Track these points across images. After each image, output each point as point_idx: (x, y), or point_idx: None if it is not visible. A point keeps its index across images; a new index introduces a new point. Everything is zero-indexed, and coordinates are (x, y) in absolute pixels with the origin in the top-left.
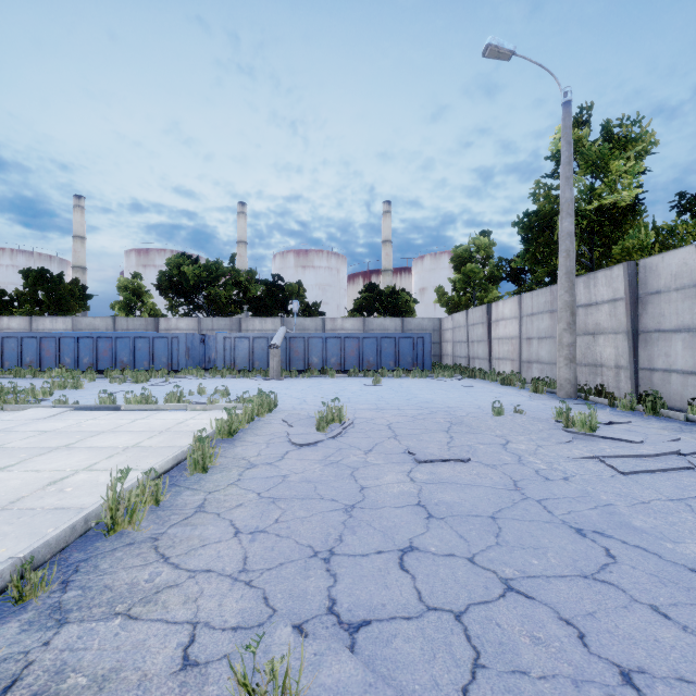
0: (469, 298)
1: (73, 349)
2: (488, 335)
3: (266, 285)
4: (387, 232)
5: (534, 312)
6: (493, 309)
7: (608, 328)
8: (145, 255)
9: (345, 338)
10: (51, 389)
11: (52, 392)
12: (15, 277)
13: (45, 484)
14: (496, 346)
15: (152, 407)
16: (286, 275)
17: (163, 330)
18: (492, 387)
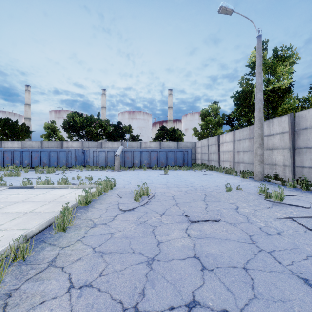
0: (208, 133)
1: (20, 156)
2: (218, 150)
3: (114, 126)
4: (170, 103)
5: (241, 139)
6: (220, 137)
7: (279, 146)
8: (58, 113)
9: (151, 151)
10: (2, 177)
11: (2, 178)
12: None
13: None
14: (222, 155)
15: (50, 186)
16: (124, 122)
17: (65, 147)
18: (221, 175)
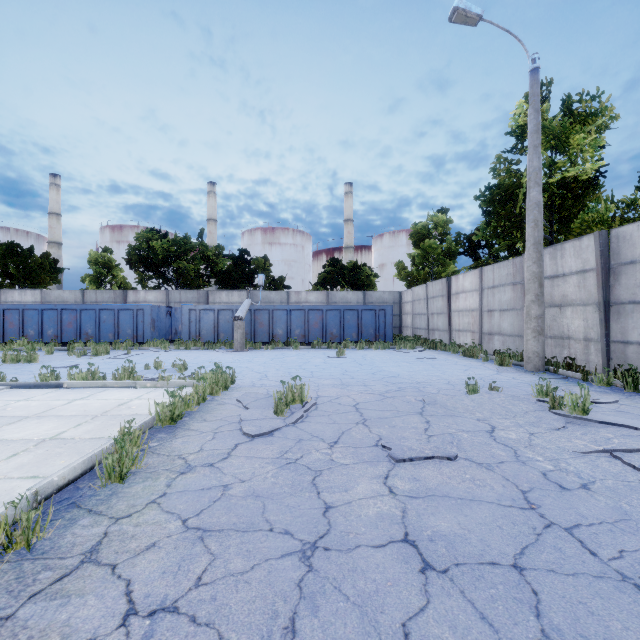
0: (427, 272)
1: (37, 321)
2: (448, 307)
3: (233, 259)
4: (349, 211)
5: (496, 285)
6: (453, 282)
7: (576, 300)
8: (118, 231)
9: (309, 310)
10: None
11: None
12: None
13: None
14: (456, 318)
15: (98, 384)
16: (254, 251)
17: (132, 302)
18: (455, 359)
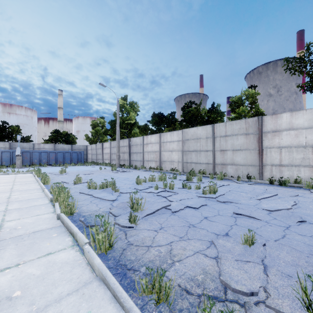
0: (97, 139)
1: None
2: (102, 152)
3: None
4: (61, 103)
5: (113, 147)
6: (104, 144)
7: (126, 152)
8: None
9: (49, 152)
10: None
11: None
12: None
13: (12, 181)
14: (104, 155)
15: None
16: None
17: None
18: (102, 166)
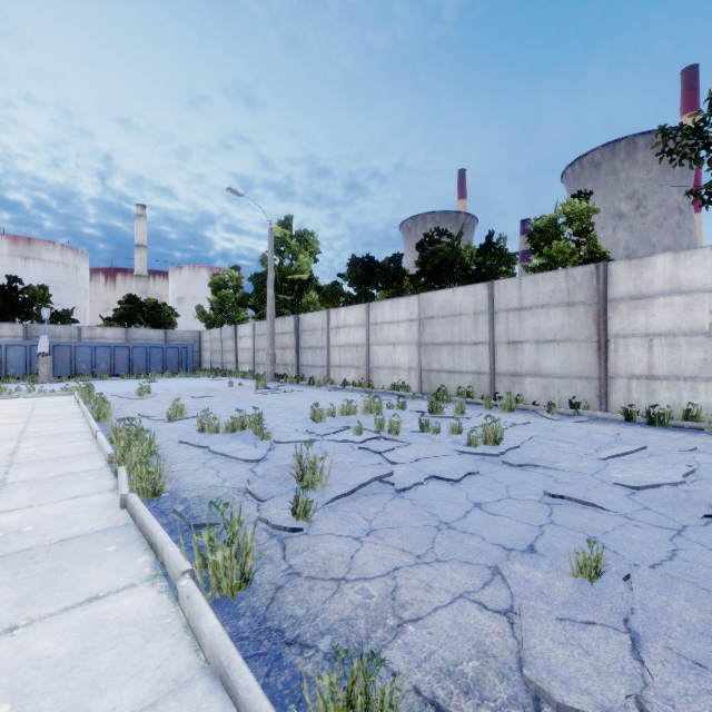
0: (224, 316)
1: None
2: (236, 347)
3: (2, 287)
4: (142, 236)
5: (261, 334)
6: (239, 329)
7: (289, 346)
8: None
9: (115, 347)
10: None
11: None
12: None
13: (27, 413)
14: (241, 354)
15: None
16: None
17: None
18: (235, 380)
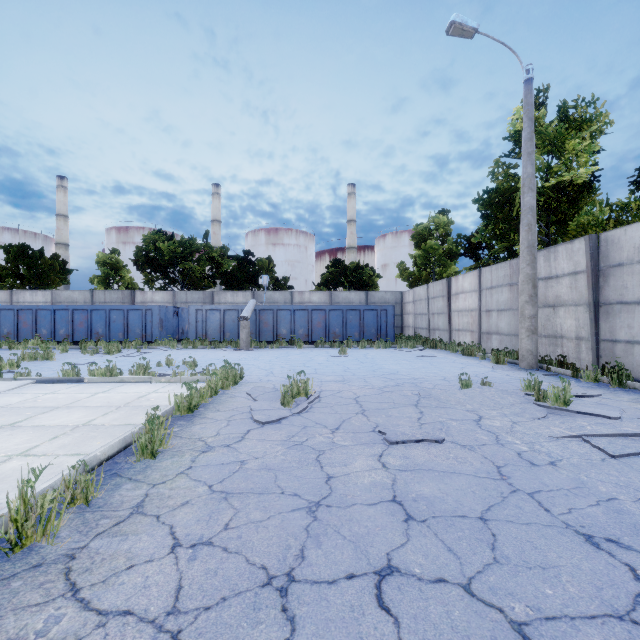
0: (429, 273)
1: (49, 321)
2: (448, 308)
3: (238, 260)
4: (352, 212)
5: (493, 285)
6: (453, 283)
7: (569, 301)
8: (124, 232)
9: (312, 311)
10: (19, 361)
11: (20, 363)
12: (1, 253)
13: None
14: (456, 318)
15: (116, 379)
16: (258, 252)
17: (139, 302)
18: (453, 358)
